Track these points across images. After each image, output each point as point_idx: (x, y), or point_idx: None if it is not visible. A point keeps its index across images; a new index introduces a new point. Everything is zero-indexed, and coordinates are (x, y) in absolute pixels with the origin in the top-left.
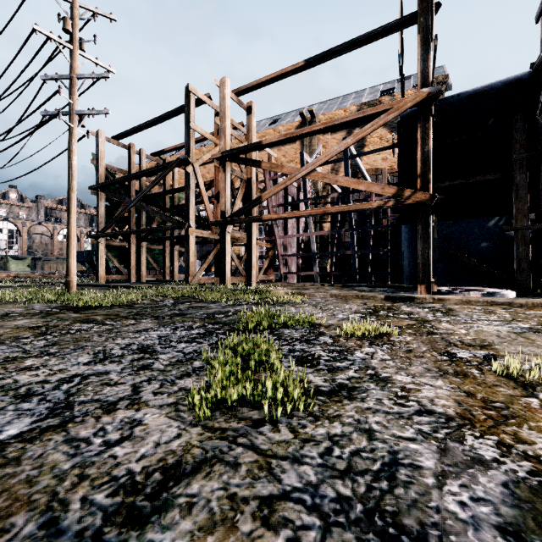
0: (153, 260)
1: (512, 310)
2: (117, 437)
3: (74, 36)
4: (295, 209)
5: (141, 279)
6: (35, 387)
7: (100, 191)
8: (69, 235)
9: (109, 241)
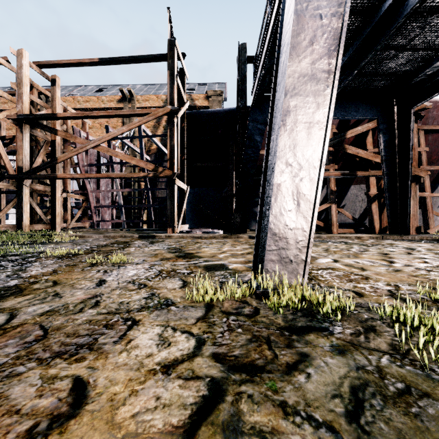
0: None
1: (194, 240)
2: None
3: None
4: (109, 169)
5: None
6: None
7: None
8: None
9: None
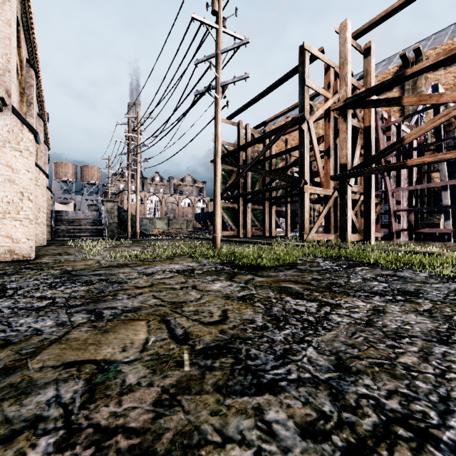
0: (255, 218)
1: None
2: None
3: (219, 16)
4: (406, 159)
5: (247, 235)
6: None
7: None
8: (215, 196)
9: (224, 204)
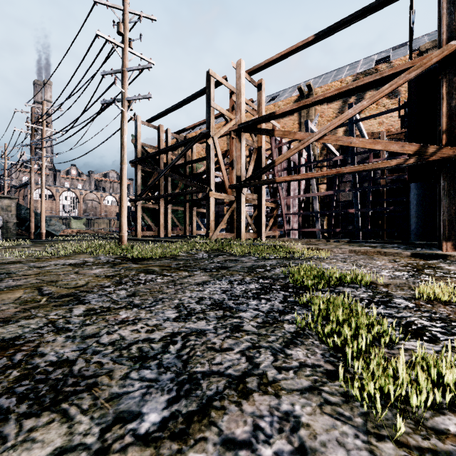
0: (176, 219)
1: None
2: (288, 447)
3: (125, 37)
4: (296, 173)
5: (168, 235)
6: (143, 347)
7: (137, 164)
8: (122, 199)
9: (144, 204)
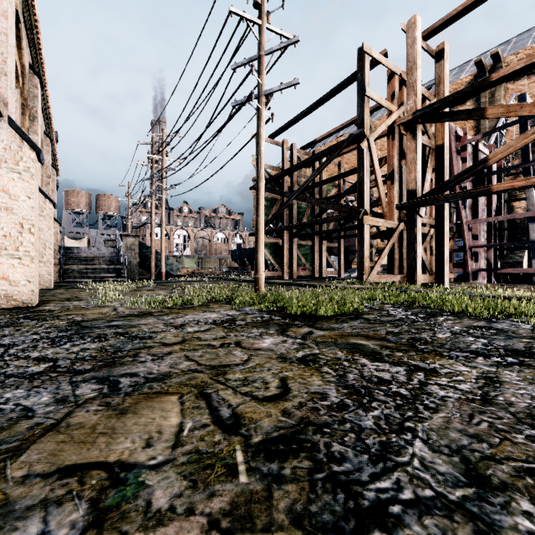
0: (302, 256)
1: None
2: None
3: (262, 10)
4: (484, 184)
5: (293, 276)
6: None
7: None
8: (258, 229)
9: (266, 238)
